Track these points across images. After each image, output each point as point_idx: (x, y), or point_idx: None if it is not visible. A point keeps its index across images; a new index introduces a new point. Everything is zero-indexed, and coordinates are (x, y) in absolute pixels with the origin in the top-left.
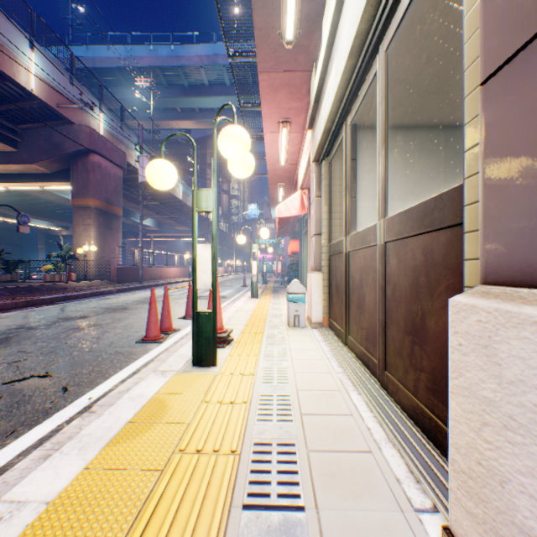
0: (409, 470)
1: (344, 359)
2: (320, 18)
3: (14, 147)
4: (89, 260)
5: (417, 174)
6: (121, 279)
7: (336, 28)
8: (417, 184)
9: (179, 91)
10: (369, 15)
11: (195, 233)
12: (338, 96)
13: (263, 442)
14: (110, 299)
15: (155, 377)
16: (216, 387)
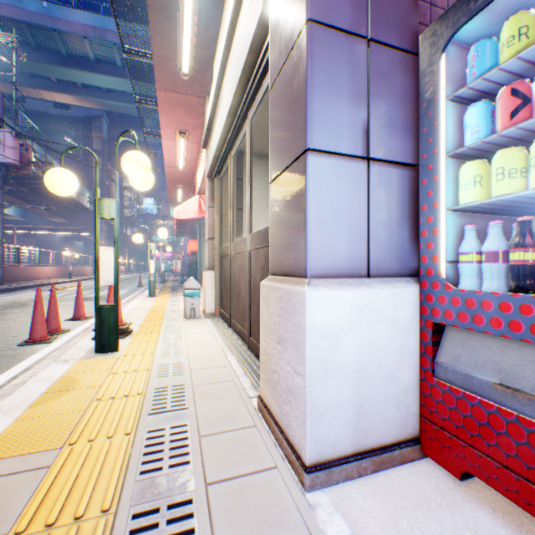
0: (252, 384)
1: (228, 336)
2: (211, 63)
3: None
4: None
5: None
6: None
7: (221, 87)
8: None
9: (54, 57)
10: (238, 98)
11: (97, 237)
12: (223, 137)
13: (162, 387)
14: None
15: (59, 364)
16: (121, 363)
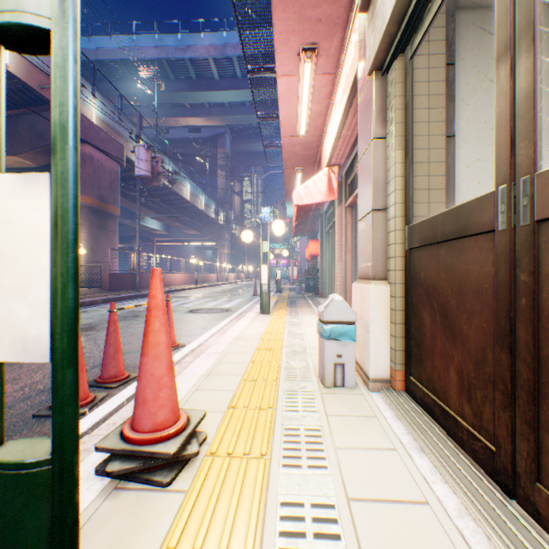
0: None
1: None
2: None
3: None
4: None
5: None
6: (114, 287)
7: None
8: None
9: (186, 84)
10: None
11: None
12: None
13: None
14: (85, 313)
15: None
16: None
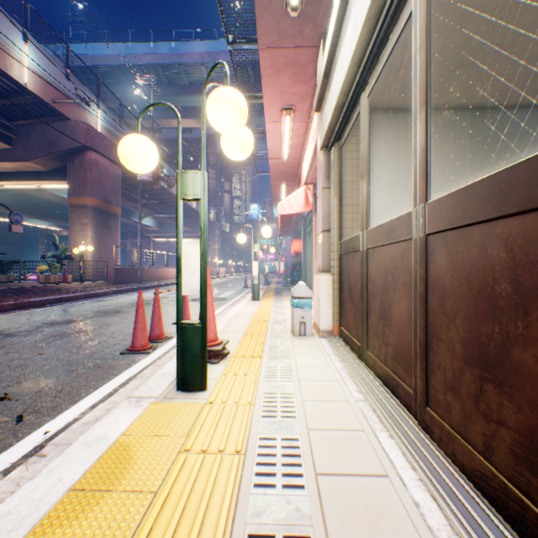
0: None
1: (363, 381)
2: None
3: (9, 144)
4: (85, 260)
5: (439, 162)
6: (118, 280)
7: None
8: (439, 173)
9: (179, 89)
10: None
11: (179, 226)
12: (356, 56)
13: (262, 534)
14: (104, 302)
15: (127, 407)
16: (201, 424)
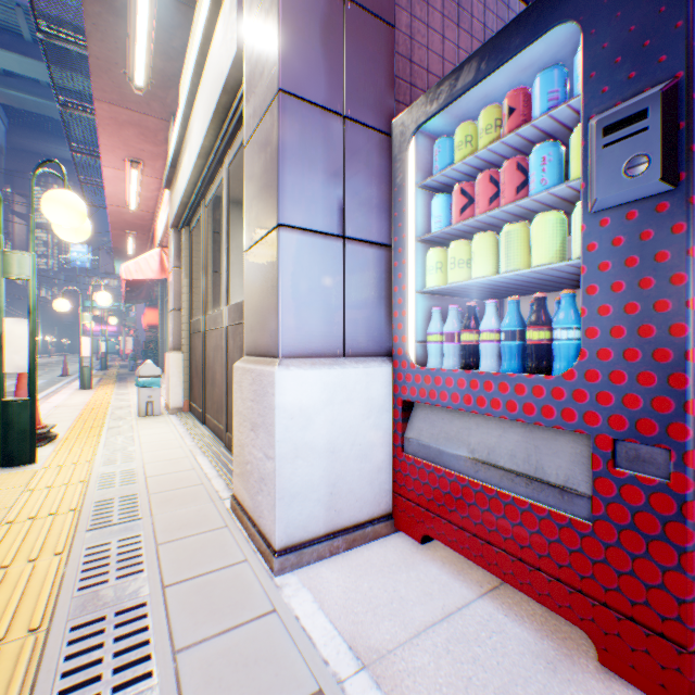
0: (228, 485)
1: (199, 435)
2: (178, 79)
3: None
4: None
5: None
6: None
7: (190, 118)
8: None
9: None
10: (212, 139)
11: (1, 304)
12: (193, 181)
13: (106, 499)
14: None
15: None
16: (41, 478)
